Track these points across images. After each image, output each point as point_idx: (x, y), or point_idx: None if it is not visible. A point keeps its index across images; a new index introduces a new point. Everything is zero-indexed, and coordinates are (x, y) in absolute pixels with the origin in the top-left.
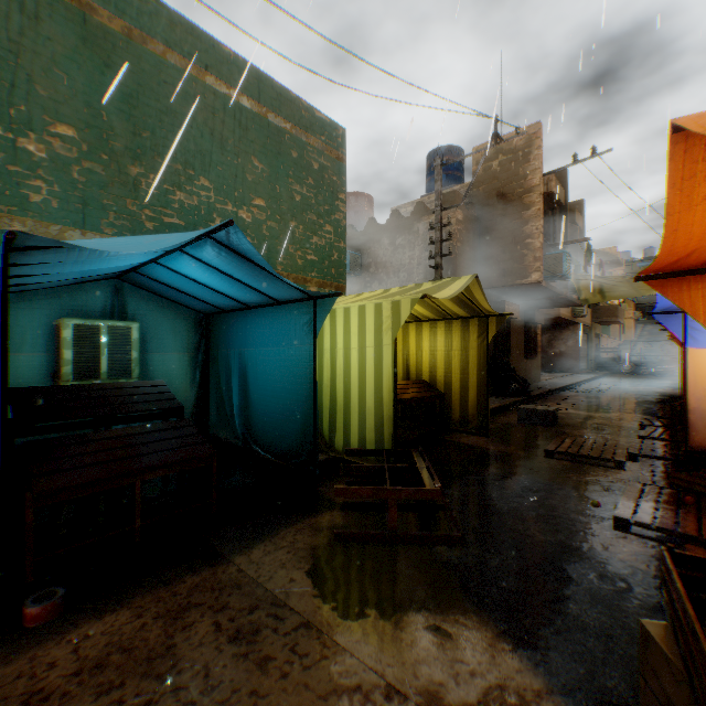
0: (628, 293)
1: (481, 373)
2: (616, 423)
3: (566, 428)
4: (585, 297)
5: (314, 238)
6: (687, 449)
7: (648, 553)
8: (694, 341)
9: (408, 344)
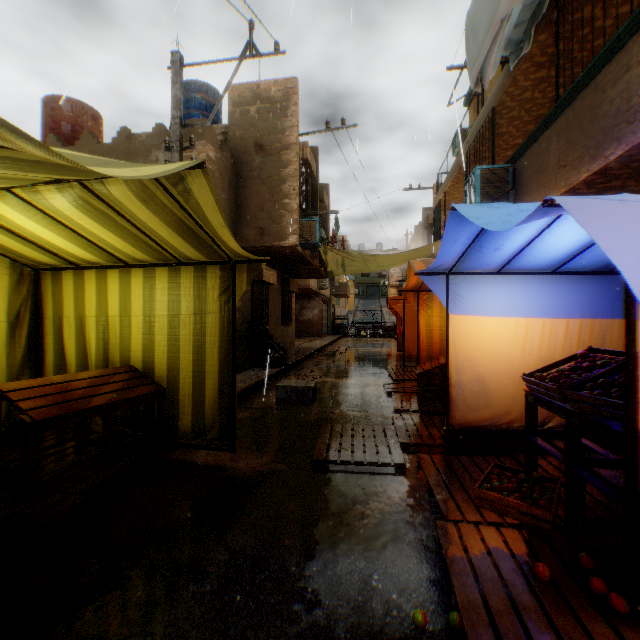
0: (362, 269)
1: (225, 351)
2: (366, 390)
3: (327, 405)
4: (332, 269)
5: None
6: (451, 428)
7: None
8: (456, 307)
9: (107, 305)
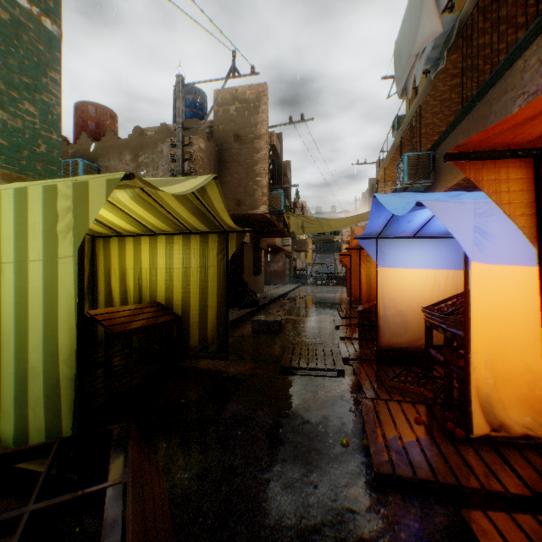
0: (318, 230)
1: (221, 292)
2: (320, 324)
3: (290, 334)
4: (293, 230)
5: (2, 114)
6: (379, 348)
7: (426, 529)
8: (383, 261)
9: (141, 261)
